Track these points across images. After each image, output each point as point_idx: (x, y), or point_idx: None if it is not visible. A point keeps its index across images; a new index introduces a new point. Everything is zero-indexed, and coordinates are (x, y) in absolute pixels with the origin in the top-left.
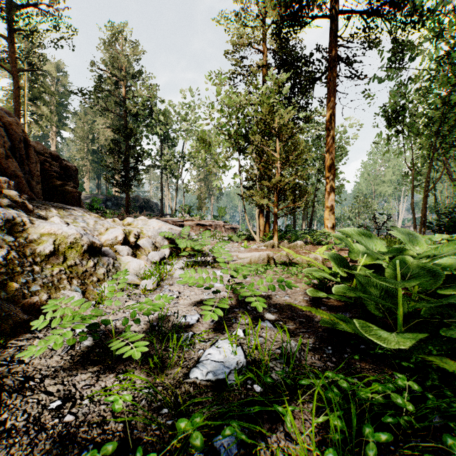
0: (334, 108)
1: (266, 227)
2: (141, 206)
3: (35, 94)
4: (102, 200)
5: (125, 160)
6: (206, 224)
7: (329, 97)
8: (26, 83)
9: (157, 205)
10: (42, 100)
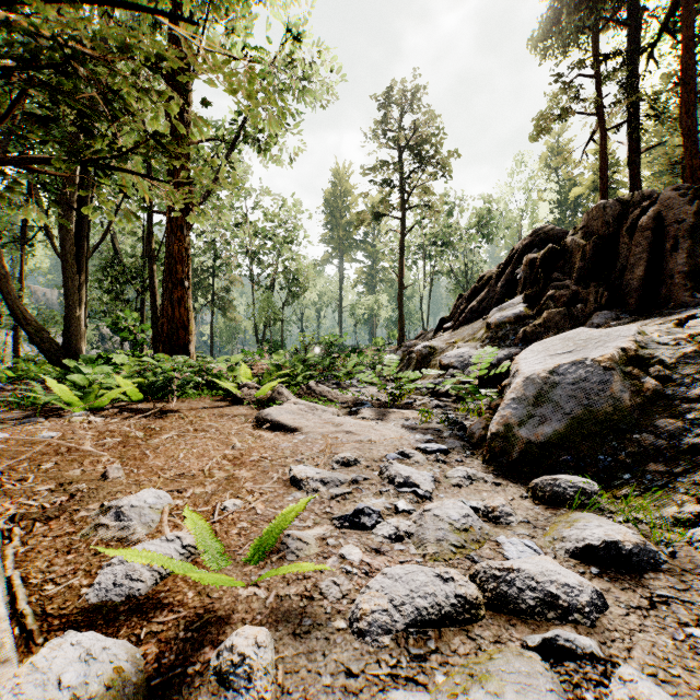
0: None
1: None
2: None
3: None
4: None
5: None
6: None
7: None
8: None
9: None
10: None
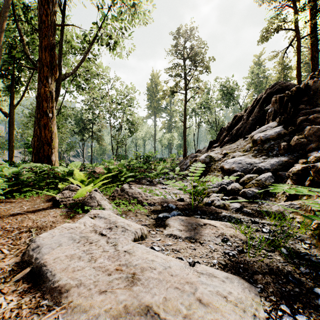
0: None
1: None
2: None
3: None
4: None
5: None
6: None
7: None
8: None
9: None
10: None
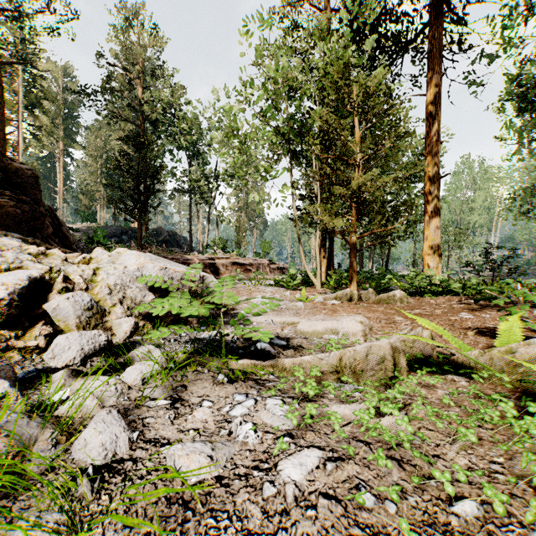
0: (439, 82)
1: (329, 267)
2: (165, 241)
3: (33, 100)
4: (117, 233)
5: (137, 178)
6: (246, 263)
7: (431, 64)
8: (21, 87)
9: (185, 240)
10: (41, 108)
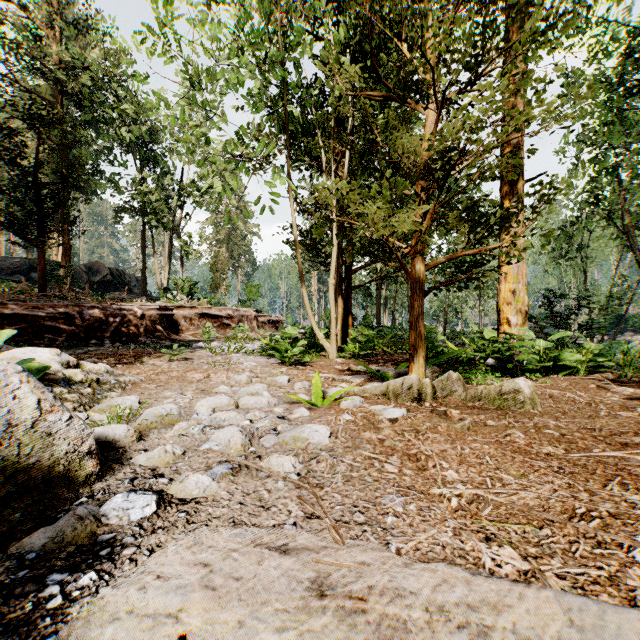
0: None
1: (347, 322)
2: (105, 282)
3: None
4: (22, 268)
5: (35, 175)
6: (222, 315)
7: None
8: None
9: (139, 281)
10: None
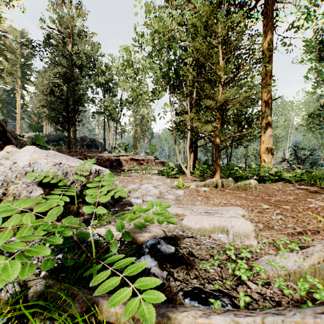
0: (272, 34)
1: (195, 161)
2: (88, 145)
3: None
4: (56, 139)
5: (67, 102)
6: (139, 159)
7: (267, 22)
8: None
9: (101, 144)
10: (4, 56)
